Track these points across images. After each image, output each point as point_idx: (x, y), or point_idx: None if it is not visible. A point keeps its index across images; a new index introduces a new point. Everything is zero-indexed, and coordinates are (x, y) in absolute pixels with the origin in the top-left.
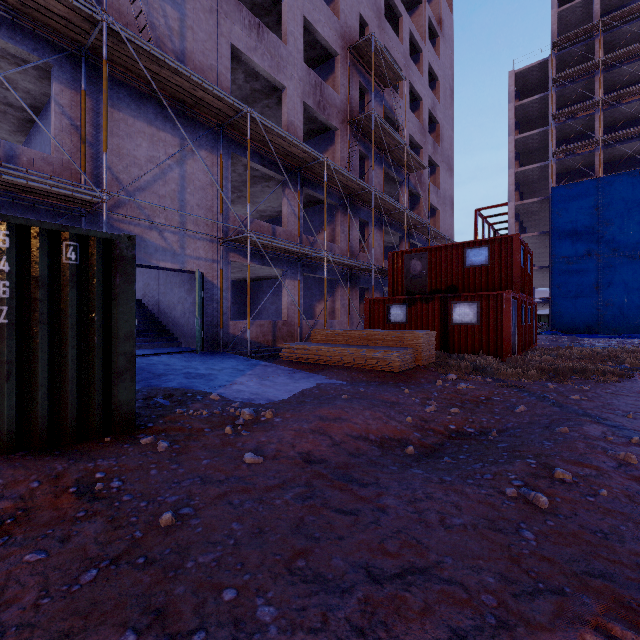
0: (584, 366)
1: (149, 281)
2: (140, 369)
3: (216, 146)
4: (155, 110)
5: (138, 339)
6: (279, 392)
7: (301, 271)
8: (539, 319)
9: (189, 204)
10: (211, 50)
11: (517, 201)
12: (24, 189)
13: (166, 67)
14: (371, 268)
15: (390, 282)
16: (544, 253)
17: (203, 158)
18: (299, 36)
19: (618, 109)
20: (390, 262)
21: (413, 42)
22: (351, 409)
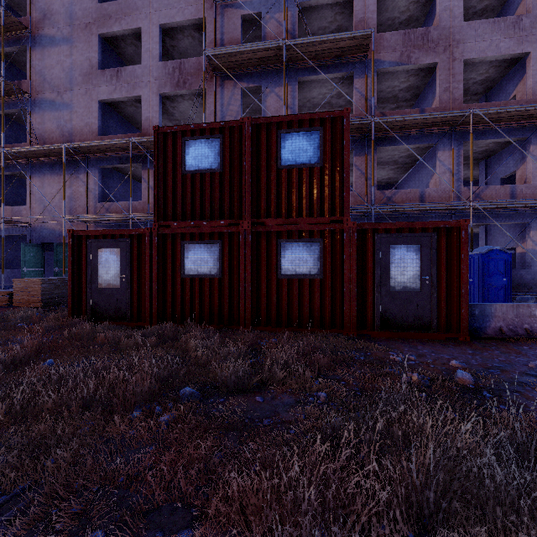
0: None
1: None
2: None
3: (89, 168)
4: (60, 167)
5: None
6: None
7: None
8: None
9: (75, 207)
10: (87, 115)
11: None
12: (6, 223)
13: (34, 150)
14: None
15: None
16: None
17: (82, 178)
18: (155, 46)
19: None
20: None
21: None
22: None
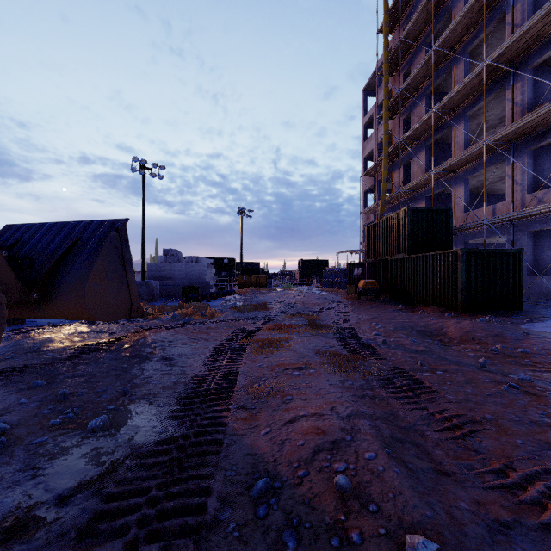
0: None
1: None
2: None
3: None
4: None
5: None
6: None
7: None
8: None
9: None
10: None
11: None
12: None
13: None
14: None
15: None
16: None
17: None
18: None
19: None
20: None
21: None
22: (472, 324)
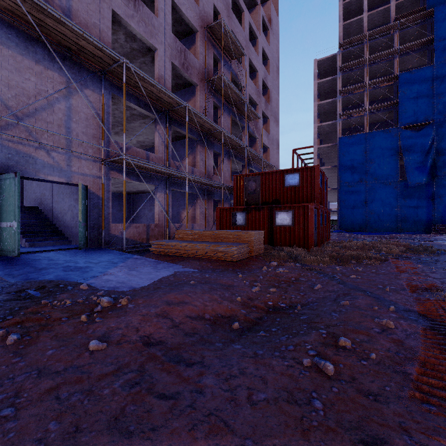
0: (358, 254)
1: (45, 192)
2: (24, 264)
3: (99, 87)
4: (43, 52)
5: (31, 239)
6: (142, 280)
7: (169, 187)
8: (332, 222)
9: (75, 131)
10: (94, 11)
11: (318, 145)
12: None
13: (50, 16)
14: (221, 186)
15: (235, 196)
16: (335, 180)
17: (87, 95)
18: (168, 13)
19: (377, 90)
20: (235, 182)
21: (252, 31)
22: (194, 293)
